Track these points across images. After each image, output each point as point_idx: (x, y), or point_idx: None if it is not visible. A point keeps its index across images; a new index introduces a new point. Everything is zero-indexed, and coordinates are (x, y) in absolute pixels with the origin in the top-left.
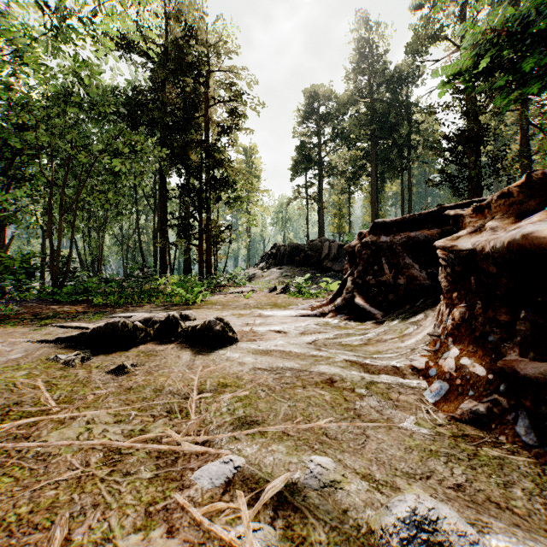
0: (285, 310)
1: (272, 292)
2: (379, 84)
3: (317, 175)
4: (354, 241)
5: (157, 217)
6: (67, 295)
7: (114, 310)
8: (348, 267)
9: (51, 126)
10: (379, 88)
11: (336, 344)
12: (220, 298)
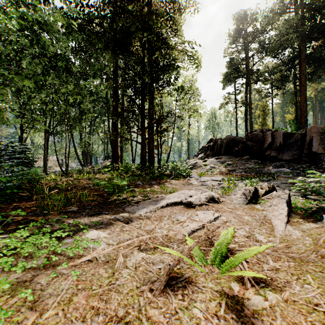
0: None
1: (251, 203)
2: None
3: (244, 84)
4: None
5: (122, 121)
6: None
7: None
8: None
9: None
10: None
11: None
12: (95, 283)
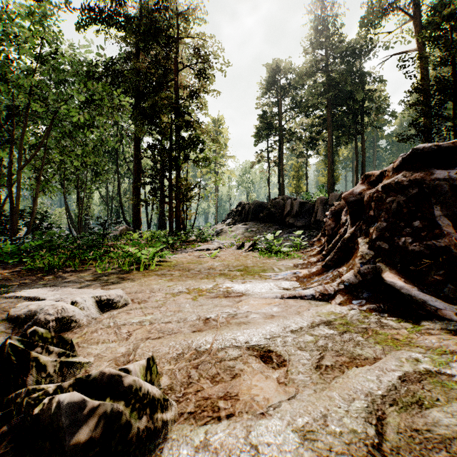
0: (262, 282)
1: (239, 249)
2: (334, 56)
3: (277, 141)
4: (358, 186)
5: None
6: (11, 254)
7: (41, 278)
8: (331, 222)
9: (4, 73)
10: (335, 60)
11: (456, 451)
12: (182, 258)
